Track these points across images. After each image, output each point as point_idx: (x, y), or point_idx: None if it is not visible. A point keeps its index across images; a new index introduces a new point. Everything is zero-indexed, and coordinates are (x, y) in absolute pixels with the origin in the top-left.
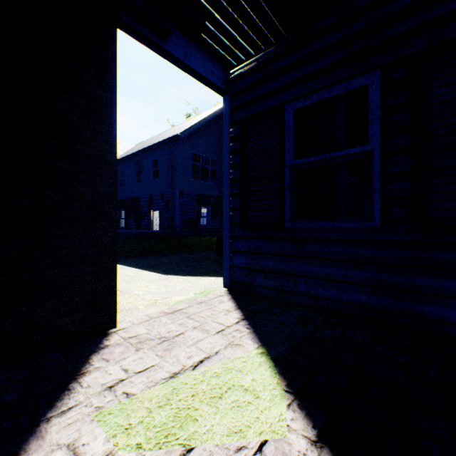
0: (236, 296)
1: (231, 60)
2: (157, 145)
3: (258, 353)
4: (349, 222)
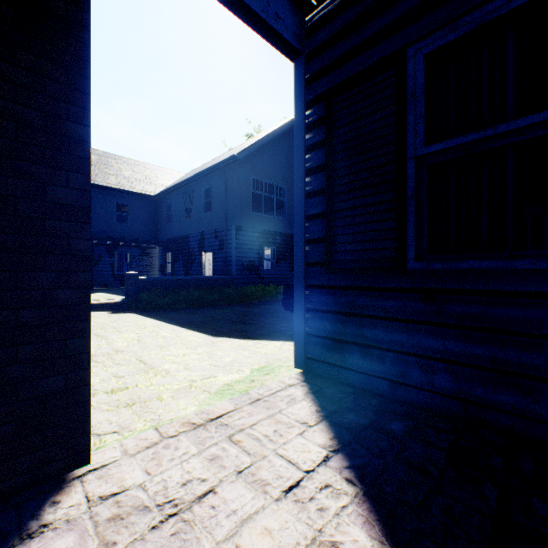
0: (317, 388)
1: None
2: (209, 171)
3: None
4: None
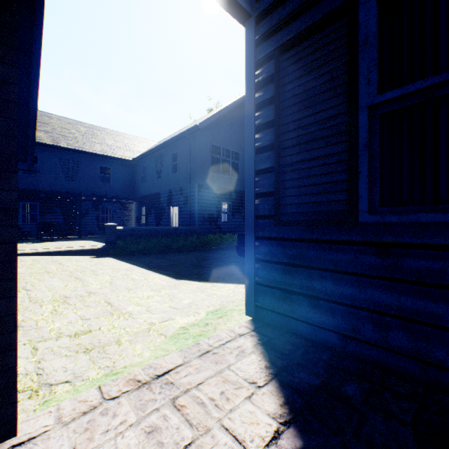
0: (267, 339)
1: None
2: (176, 138)
3: None
4: None
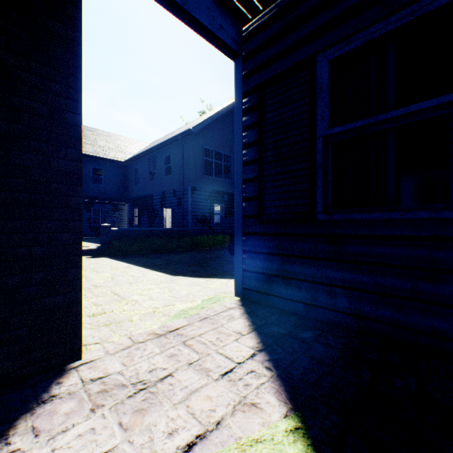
0: (251, 310)
1: (244, 12)
2: (169, 141)
3: (290, 432)
4: (418, 211)
